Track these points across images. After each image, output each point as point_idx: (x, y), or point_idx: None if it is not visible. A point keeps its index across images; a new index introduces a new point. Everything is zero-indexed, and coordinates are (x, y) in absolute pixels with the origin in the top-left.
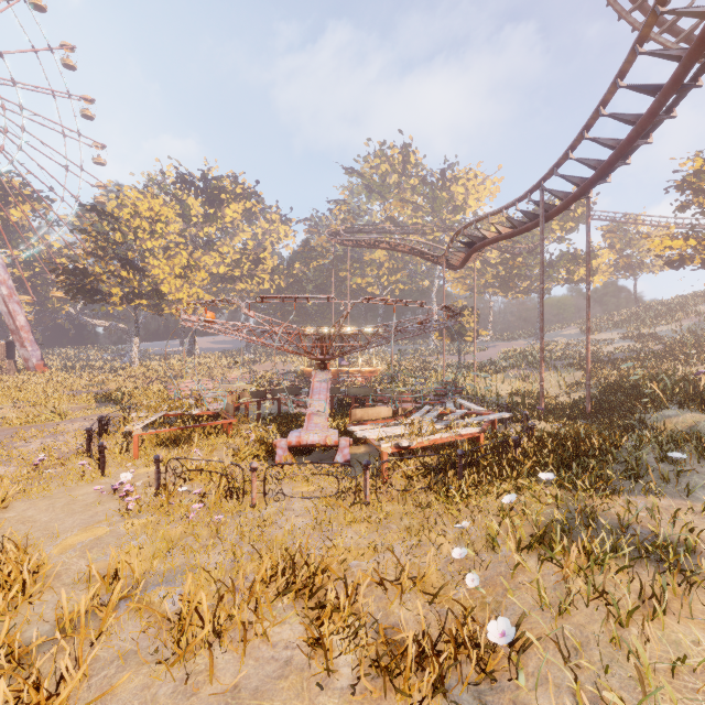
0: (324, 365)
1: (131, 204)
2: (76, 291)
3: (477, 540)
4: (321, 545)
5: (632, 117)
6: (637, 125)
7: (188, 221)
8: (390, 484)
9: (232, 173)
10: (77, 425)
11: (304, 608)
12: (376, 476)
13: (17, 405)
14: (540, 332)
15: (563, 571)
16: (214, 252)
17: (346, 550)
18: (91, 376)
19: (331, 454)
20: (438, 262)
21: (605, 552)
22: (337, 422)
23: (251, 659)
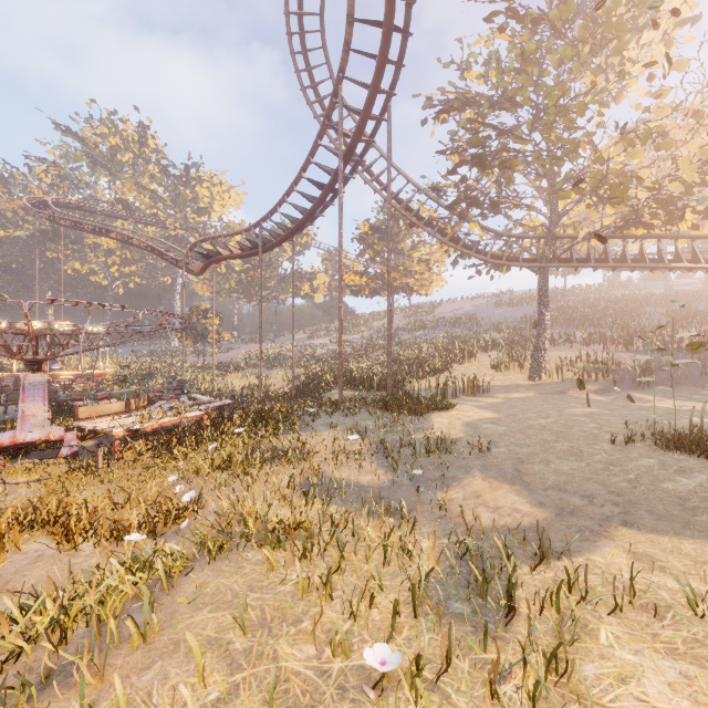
0: (37, 366)
1: None
2: None
3: (189, 475)
4: (56, 505)
5: (312, 198)
6: (314, 204)
7: None
8: (122, 457)
9: None
10: None
11: (49, 532)
12: (108, 452)
13: None
14: (260, 337)
15: (231, 468)
16: None
17: (82, 502)
18: None
19: (53, 452)
20: (179, 265)
21: (256, 457)
22: (58, 423)
23: (6, 564)
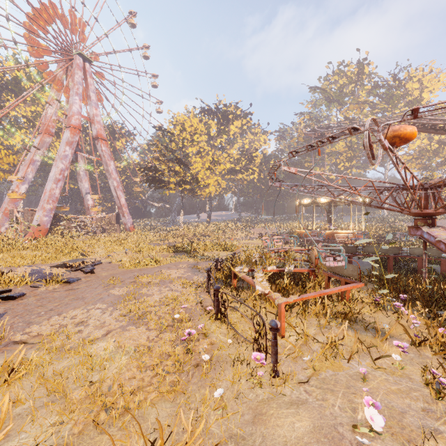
0: (431, 220)
1: (180, 124)
2: (151, 181)
3: None
4: None
5: None
6: None
7: (208, 136)
8: None
9: (233, 102)
10: (176, 272)
11: None
12: None
13: (127, 252)
14: None
15: None
16: (225, 154)
17: None
18: (158, 234)
19: None
20: (445, 131)
21: None
22: None
23: None
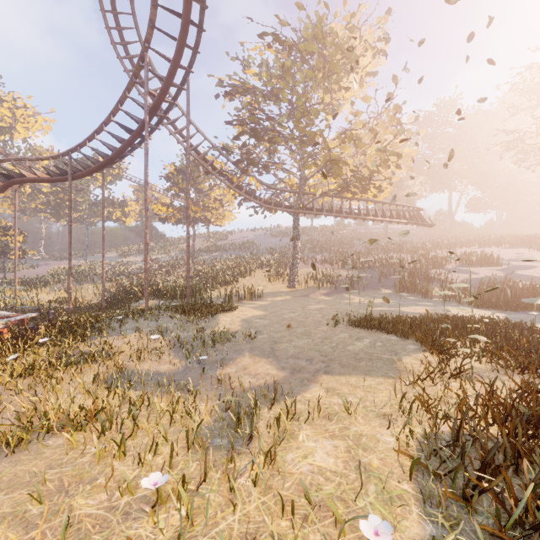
0: None
1: None
2: None
3: None
4: None
5: (121, 139)
6: (123, 145)
7: None
8: None
9: None
10: None
11: None
12: None
13: None
14: (69, 255)
15: (34, 374)
16: None
17: None
18: None
19: None
20: None
21: (61, 361)
22: None
23: None
